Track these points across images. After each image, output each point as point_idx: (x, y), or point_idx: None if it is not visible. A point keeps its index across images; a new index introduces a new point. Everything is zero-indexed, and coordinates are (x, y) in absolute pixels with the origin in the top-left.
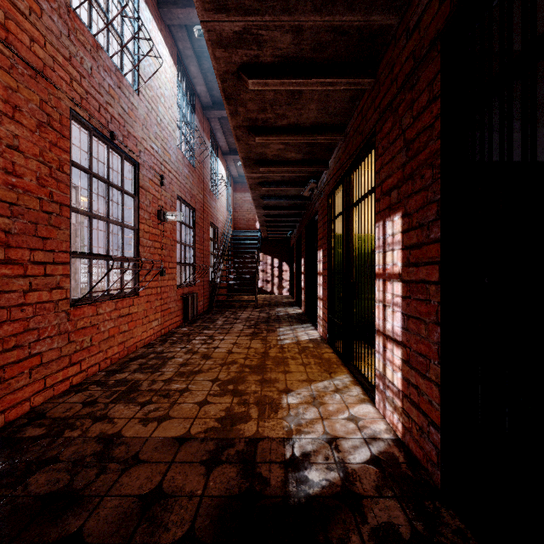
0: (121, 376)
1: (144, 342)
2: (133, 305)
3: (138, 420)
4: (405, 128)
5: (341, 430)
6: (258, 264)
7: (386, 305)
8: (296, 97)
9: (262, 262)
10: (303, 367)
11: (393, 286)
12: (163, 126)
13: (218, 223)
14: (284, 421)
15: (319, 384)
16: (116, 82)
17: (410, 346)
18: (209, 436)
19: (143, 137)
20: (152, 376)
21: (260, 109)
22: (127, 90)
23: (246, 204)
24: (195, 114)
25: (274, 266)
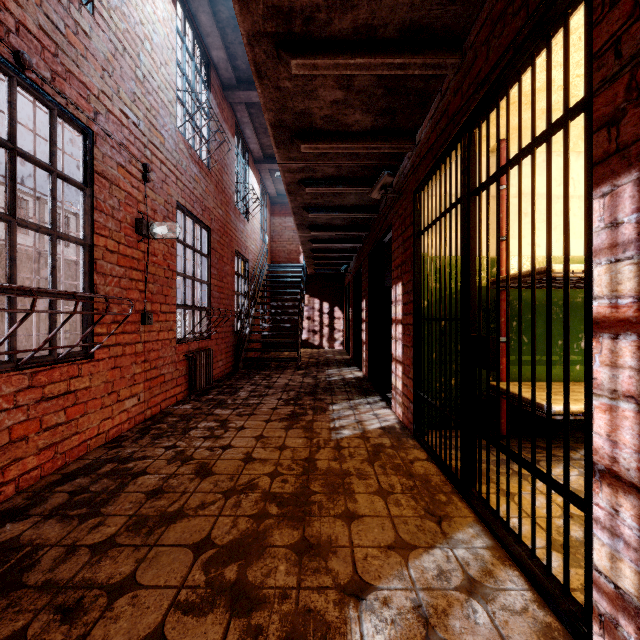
0: (13, 529)
1: (107, 435)
2: (78, 376)
3: None
4: None
5: None
6: (302, 309)
7: None
8: None
9: (307, 306)
10: (383, 501)
11: None
12: (149, 88)
13: (247, 253)
14: None
15: (425, 561)
16: None
17: None
18: None
19: (103, 90)
20: (77, 529)
21: None
22: None
23: (286, 231)
24: (210, 92)
25: (324, 312)
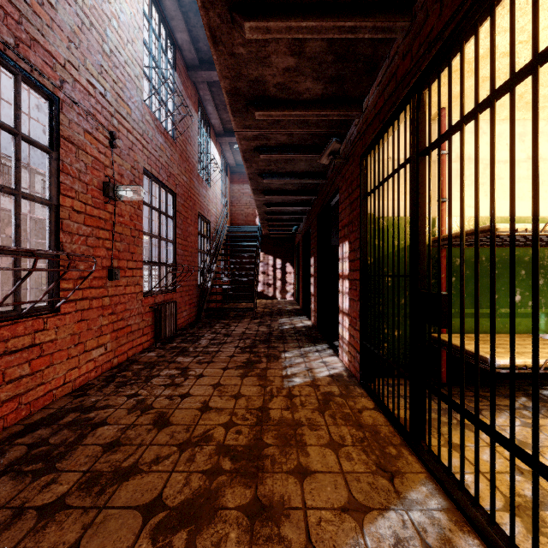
0: None
1: (74, 384)
2: (43, 329)
3: None
4: None
5: None
6: (258, 265)
7: None
8: None
9: (262, 262)
10: (334, 455)
11: None
12: (116, 62)
13: (209, 215)
14: None
15: (380, 527)
16: None
17: None
18: None
19: (70, 60)
20: (28, 488)
21: None
22: None
23: (244, 197)
24: (175, 71)
25: (277, 267)
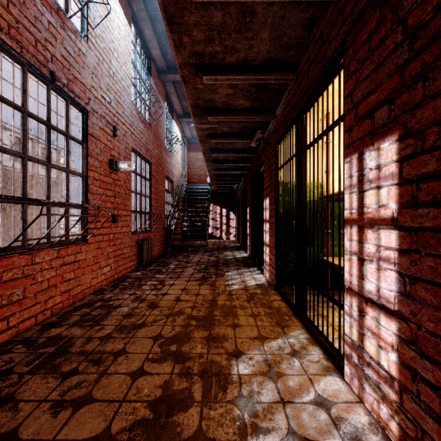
0: (56, 331)
1: (94, 288)
2: (80, 252)
3: (50, 405)
4: (407, 13)
5: (310, 426)
6: (209, 213)
7: (364, 259)
8: (247, 20)
9: (212, 211)
10: (253, 319)
11: (378, 234)
12: (116, 79)
13: (173, 177)
14: (235, 406)
15: (272, 343)
16: (59, 22)
17: (418, 322)
18: (134, 438)
19: (92, 85)
20: (90, 331)
21: (207, 39)
22: (72, 34)
23: (198, 162)
24: (150, 76)
25: (223, 215)
